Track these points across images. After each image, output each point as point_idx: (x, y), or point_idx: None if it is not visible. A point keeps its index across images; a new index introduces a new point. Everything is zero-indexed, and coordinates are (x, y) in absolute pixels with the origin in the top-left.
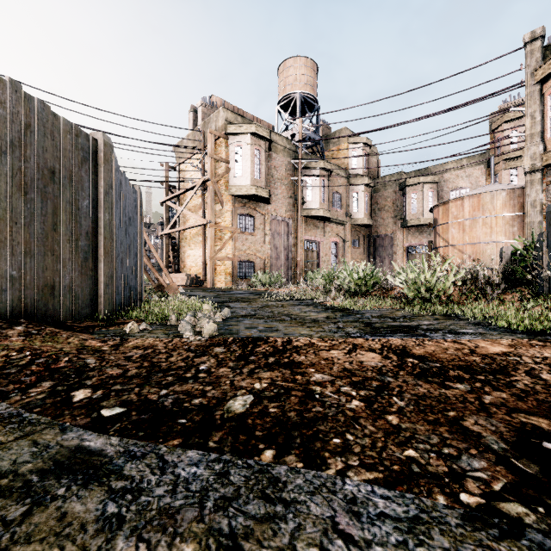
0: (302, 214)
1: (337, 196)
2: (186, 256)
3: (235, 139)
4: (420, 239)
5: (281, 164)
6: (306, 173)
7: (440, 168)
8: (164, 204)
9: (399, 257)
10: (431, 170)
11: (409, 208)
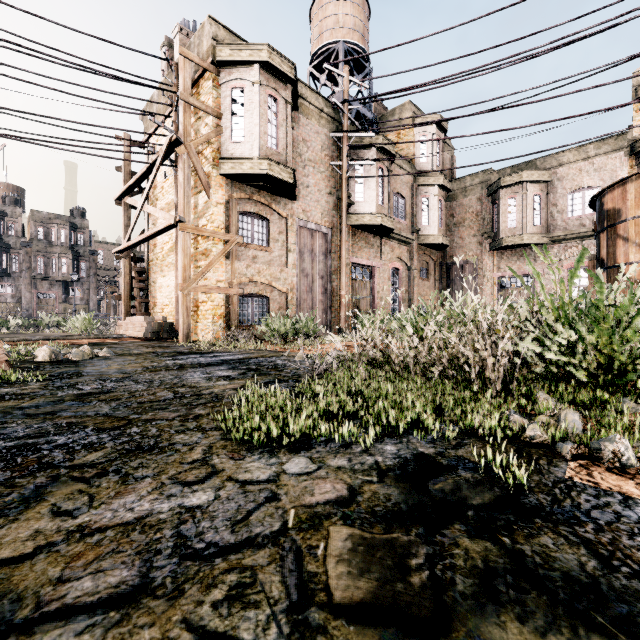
0: (348, 222)
1: (399, 200)
2: (157, 287)
3: (231, 73)
4: (519, 267)
5: (314, 137)
6: (355, 156)
7: (551, 160)
8: (121, 202)
9: (487, 294)
10: (537, 164)
11: (504, 221)
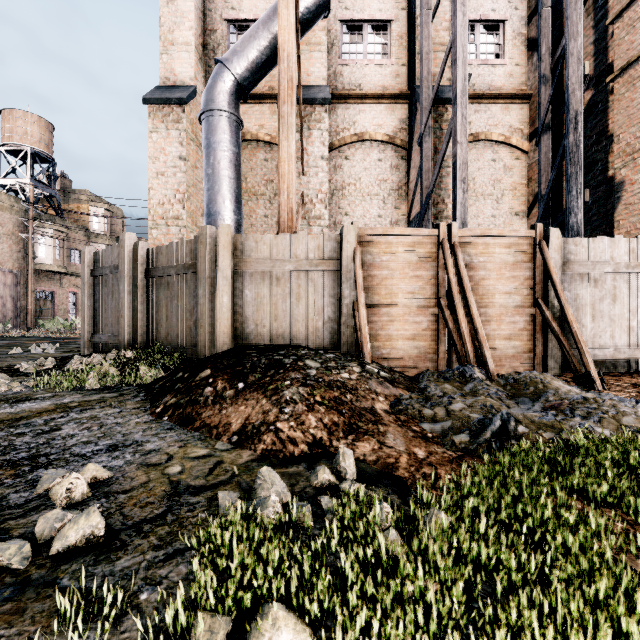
0: (34, 268)
1: (76, 252)
2: None
3: None
4: None
5: (8, 221)
6: (39, 231)
7: None
8: None
9: None
10: None
11: None
